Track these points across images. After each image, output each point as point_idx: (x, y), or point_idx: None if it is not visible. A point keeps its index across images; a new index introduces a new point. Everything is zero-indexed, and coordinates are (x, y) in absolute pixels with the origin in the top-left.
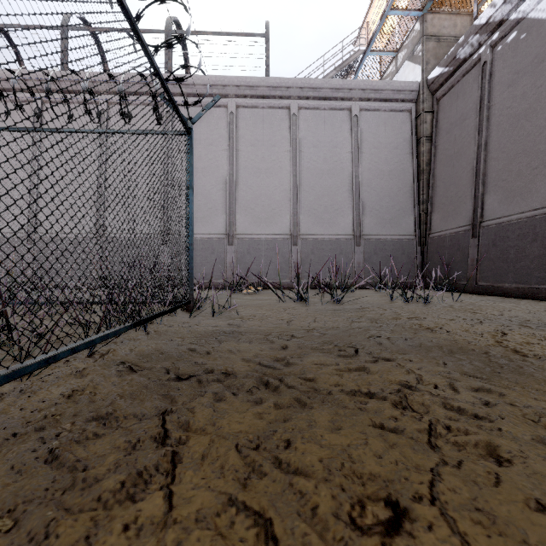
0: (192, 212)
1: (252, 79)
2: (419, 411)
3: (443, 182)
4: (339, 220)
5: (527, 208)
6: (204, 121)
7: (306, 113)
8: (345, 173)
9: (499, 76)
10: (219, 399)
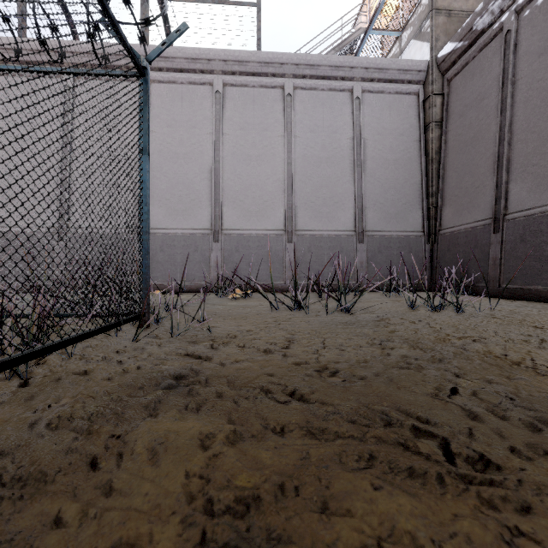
0: (147, 186)
1: (241, 53)
2: None
3: (456, 172)
4: (339, 214)
5: None
6: (186, 100)
7: (302, 93)
8: (346, 162)
9: (527, 45)
10: None
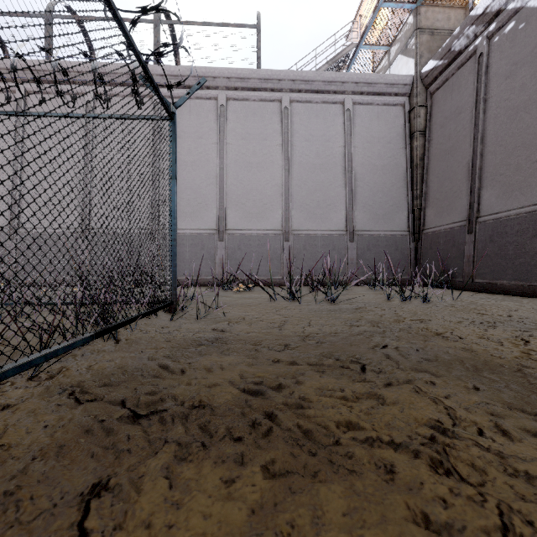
0: (175, 204)
1: (243, 71)
2: (470, 480)
3: (437, 177)
4: (331, 215)
5: (527, 203)
6: (193, 114)
7: (298, 106)
8: (338, 168)
9: (496, 67)
10: (183, 458)
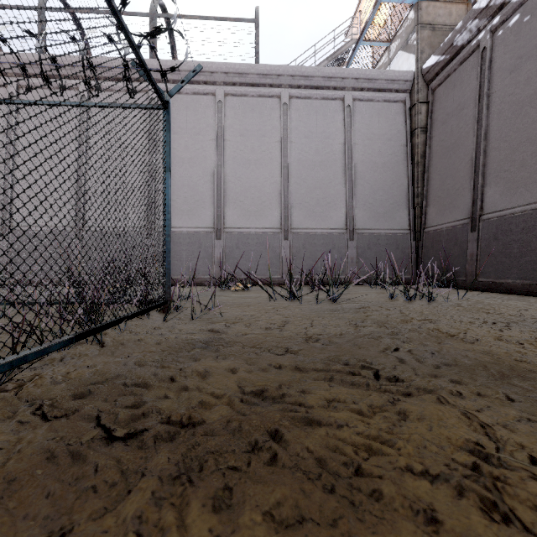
0: (169, 198)
1: (241, 66)
2: None
3: (439, 175)
4: (331, 214)
5: (533, 200)
6: (191, 109)
7: (298, 102)
8: (338, 165)
9: (500, 62)
10: (162, 498)
